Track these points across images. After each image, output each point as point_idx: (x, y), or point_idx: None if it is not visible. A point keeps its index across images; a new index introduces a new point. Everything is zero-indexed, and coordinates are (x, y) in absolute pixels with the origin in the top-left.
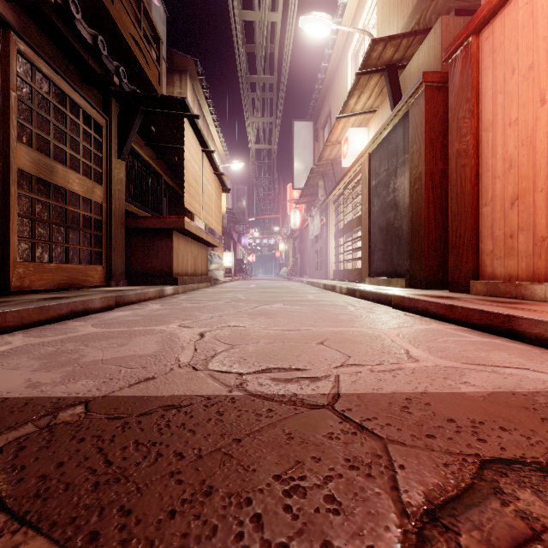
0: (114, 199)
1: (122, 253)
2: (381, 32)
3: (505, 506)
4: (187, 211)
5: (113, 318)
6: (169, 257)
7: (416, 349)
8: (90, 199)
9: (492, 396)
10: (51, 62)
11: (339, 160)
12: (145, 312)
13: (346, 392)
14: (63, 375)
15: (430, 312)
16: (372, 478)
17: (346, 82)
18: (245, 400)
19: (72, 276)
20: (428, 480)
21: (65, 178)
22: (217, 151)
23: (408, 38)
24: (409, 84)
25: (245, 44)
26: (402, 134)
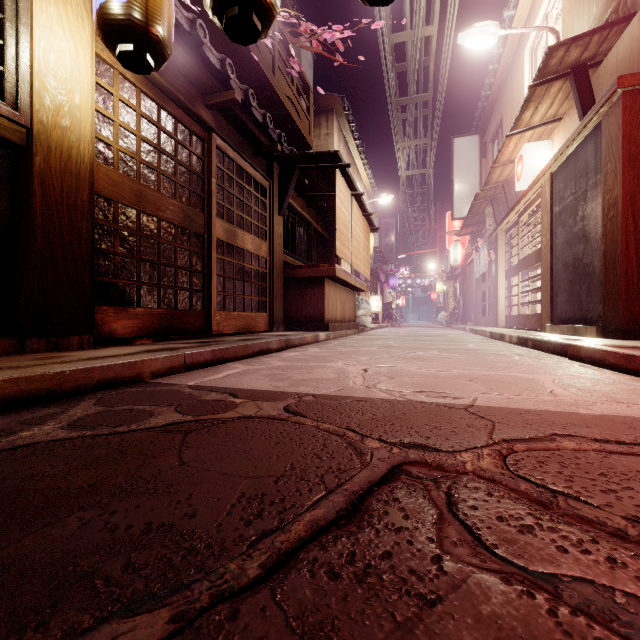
0: (275, 252)
1: (281, 302)
2: (567, 23)
3: (551, 443)
4: (334, 255)
5: (289, 357)
6: (321, 304)
7: (562, 390)
8: (258, 255)
9: (603, 416)
10: (235, 147)
11: (513, 181)
12: (310, 354)
13: (479, 405)
14: (288, 384)
15: (608, 362)
16: (479, 430)
17: (522, 85)
18: (406, 402)
19: (247, 323)
20: (512, 434)
21: (243, 240)
22: (363, 184)
23: (600, 33)
24: (605, 85)
25: (394, 64)
26: (592, 150)
